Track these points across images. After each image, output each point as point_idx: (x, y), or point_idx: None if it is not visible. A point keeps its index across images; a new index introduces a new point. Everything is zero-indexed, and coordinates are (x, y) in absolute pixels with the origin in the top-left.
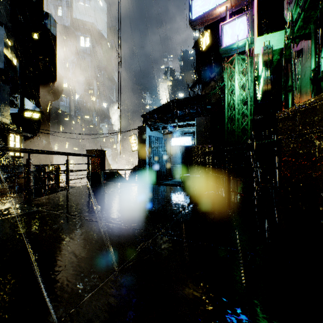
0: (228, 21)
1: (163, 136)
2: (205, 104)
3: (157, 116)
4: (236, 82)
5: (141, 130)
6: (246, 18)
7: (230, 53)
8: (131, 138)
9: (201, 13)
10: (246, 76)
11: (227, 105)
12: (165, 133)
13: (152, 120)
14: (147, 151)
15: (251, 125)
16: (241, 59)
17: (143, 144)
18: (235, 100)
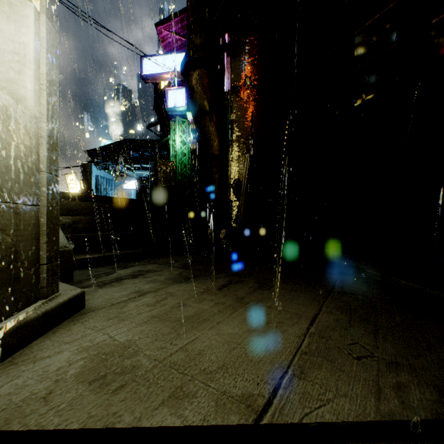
0: (172, 89)
1: (113, 178)
2: (160, 149)
3: (106, 154)
4: (177, 138)
5: (85, 168)
6: (184, 91)
7: (174, 113)
8: (69, 177)
9: (151, 73)
10: (185, 135)
11: (172, 154)
12: (116, 175)
13: (100, 158)
14: (94, 192)
15: (189, 173)
16: (181, 121)
17: (88, 184)
18: (177, 152)
